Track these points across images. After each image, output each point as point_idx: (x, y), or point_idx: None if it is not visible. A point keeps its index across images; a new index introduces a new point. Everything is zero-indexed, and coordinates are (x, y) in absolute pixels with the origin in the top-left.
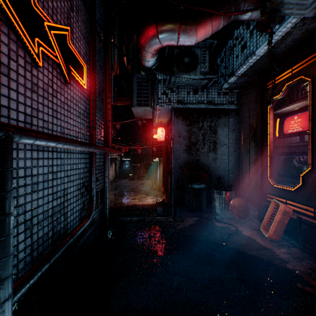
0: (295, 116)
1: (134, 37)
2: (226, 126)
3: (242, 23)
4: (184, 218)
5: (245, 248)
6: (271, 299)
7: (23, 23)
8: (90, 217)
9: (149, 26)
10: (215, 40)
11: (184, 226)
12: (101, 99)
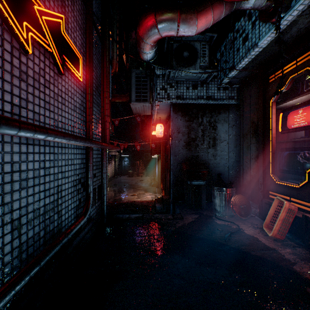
0: (299, 110)
1: (133, 33)
2: (226, 121)
3: (244, 15)
4: (183, 216)
5: (248, 248)
6: (280, 306)
7: (9, 4)
8: (86, 215)
9: (148, 15)
10: (215, 33)
11: (183, 224)
12: (99, 94)
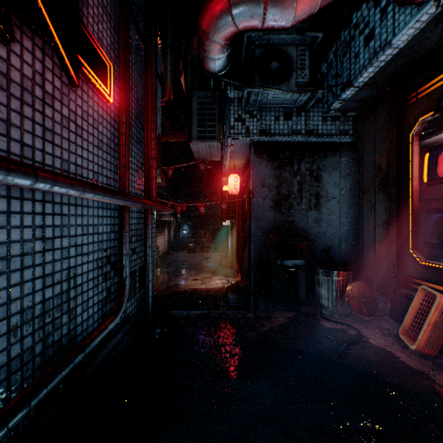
0: None
1: (194, 40)
2: (336, 169)
3: None
4: (271, 314)
5: (378, 370)
6: None
7: None
8: (118, 313)
9: None
10: (320, 32)
11: (272, 328)
12: (141, 126)
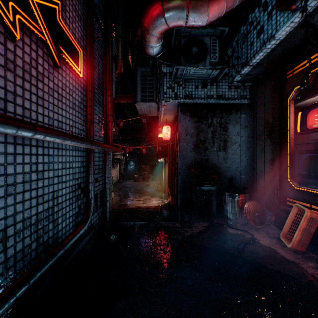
0: None
1: (138, 31)
2: (238, 122)
3: (258, 5)
4: (192, 224)
5: (265, 261)
6: None
7: None
8: (86, 223)
9: (154, 3)
10: (226, 27)
11: (192, 233)
12: (102, 92)
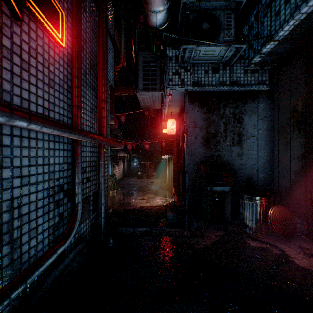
0: None
1: (141, 17)
2: (255, 112)
3: None
4: (203, 232)
5: (312, 295)
6: None
7: None
8: (69, 237)
9: None
10: None
11: (205, 245)
12: (96, 75)
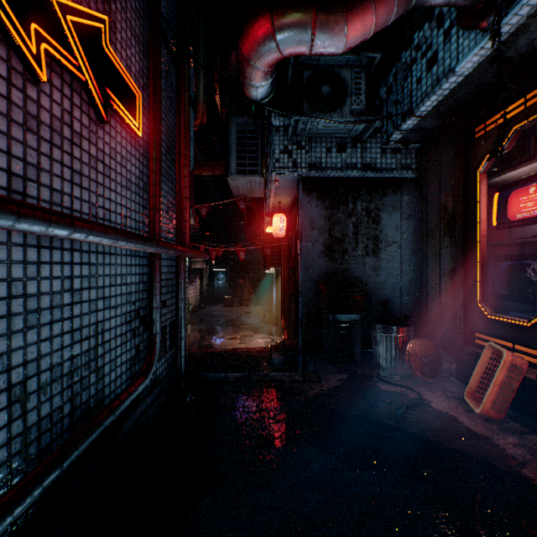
0: (530, 187)
1: (232, 55)
2: (397, 209)
3: (429, 19)
4: (321, 376)
5: (438, 435)
6: None
7: None
8: (148, 374)
9: (258, 17)
10: (378, 52)
11: (322, 391)
12: (172, 160)
